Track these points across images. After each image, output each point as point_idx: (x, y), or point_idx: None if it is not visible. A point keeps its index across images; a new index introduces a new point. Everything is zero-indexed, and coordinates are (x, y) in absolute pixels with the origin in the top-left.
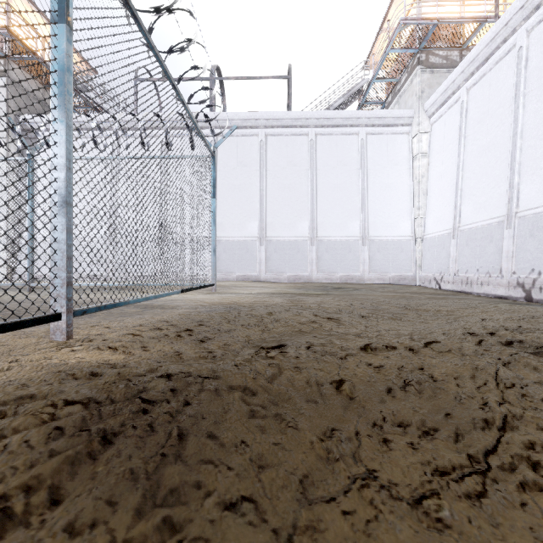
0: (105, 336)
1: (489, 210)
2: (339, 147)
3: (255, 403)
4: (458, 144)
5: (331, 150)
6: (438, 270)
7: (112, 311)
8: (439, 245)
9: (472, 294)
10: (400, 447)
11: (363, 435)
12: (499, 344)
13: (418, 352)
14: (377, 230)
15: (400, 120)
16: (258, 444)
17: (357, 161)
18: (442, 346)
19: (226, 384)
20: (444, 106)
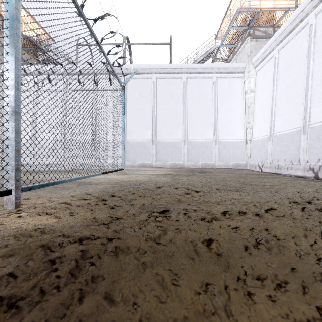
0: (46, 204)
1: (292, 124)
2: (201, 85)
3: (146, 261)
4: (273, 84)
5: (195, 87)
6: (260, 160)
7: (57, 186)
8: (261, 145)
9: (281, 175)
10: (261, 300)
11: (231, 289)
12: (317, 211)
13: (262, 217)
14: (224, 136)
15: (237, 69)
16: (147, 302)
17: (211, 94)
18: (278, 212)
19: (124, 246)
20: (264, 61)
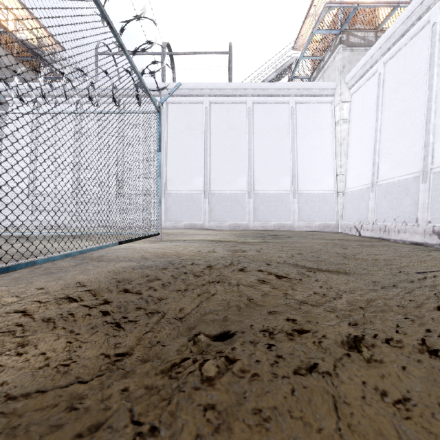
0: None
1: (405, 167)
2: (273, 113)
3: None
4: (376, 111)
5: (266, 116)
6: (358, 219)
7: (41, 266)
8: (358, 198)
9: (389, 241)
10: None
11: None
12: None
13: None
14: (305, 185)
15: (325, 91)
16: None
17: (288, 126)
18: None
19: None
20: (362, 78)
